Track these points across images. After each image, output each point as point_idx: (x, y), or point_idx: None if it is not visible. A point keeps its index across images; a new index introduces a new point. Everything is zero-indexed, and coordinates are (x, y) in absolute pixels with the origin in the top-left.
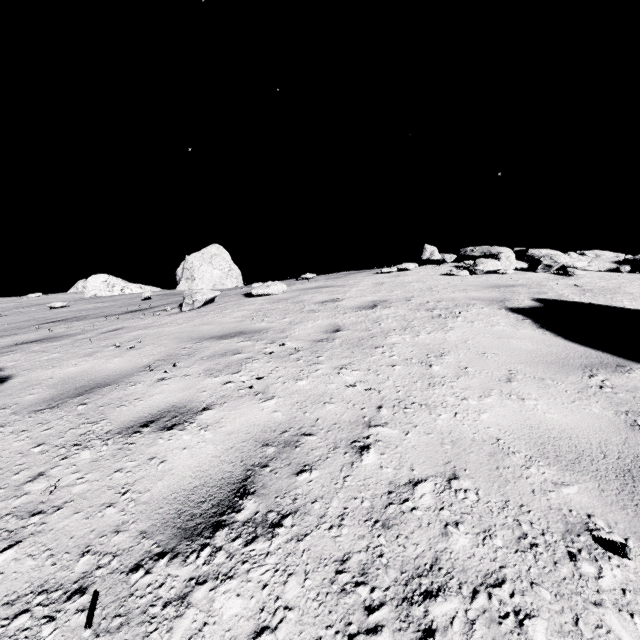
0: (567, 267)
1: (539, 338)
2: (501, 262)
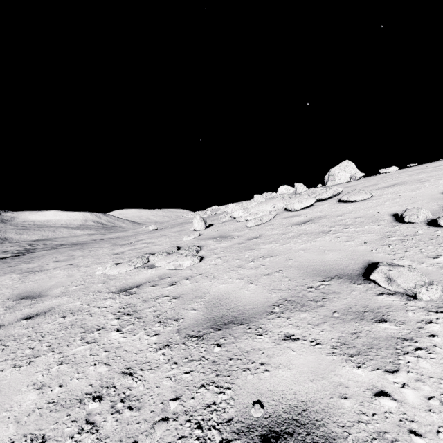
0: None
1: None
2: None
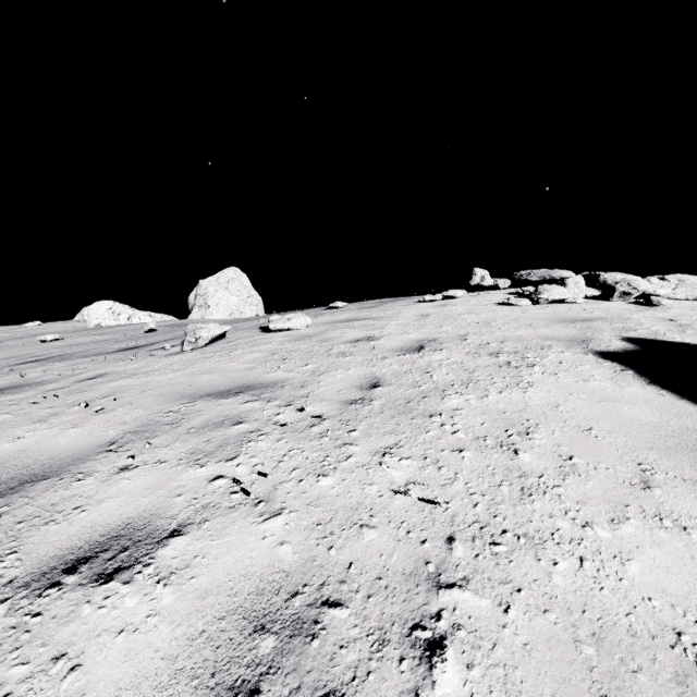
0: (647, 295)
1: (657, 402)
2: (568, 289)
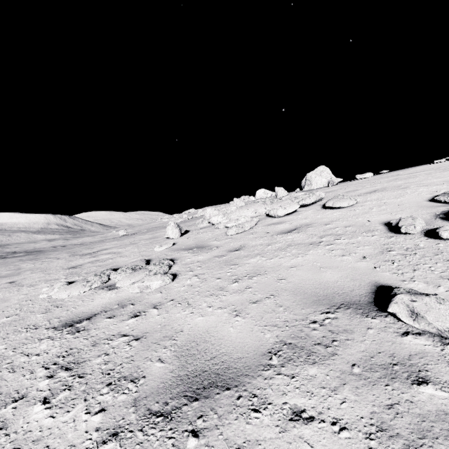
0: None
1: None
2: None
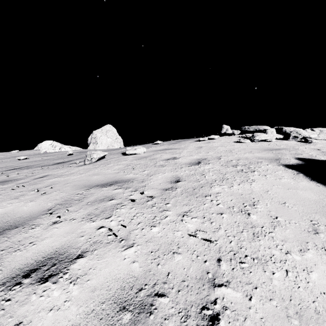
0: (305, 137)
1: (316, 189)
2: (268, 135)
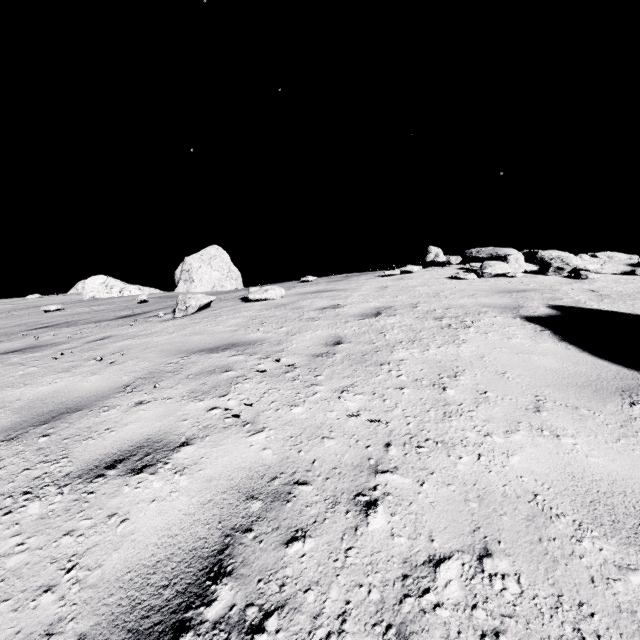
0: (579, 270)
1: (563, 354)
2: (510, 265)
